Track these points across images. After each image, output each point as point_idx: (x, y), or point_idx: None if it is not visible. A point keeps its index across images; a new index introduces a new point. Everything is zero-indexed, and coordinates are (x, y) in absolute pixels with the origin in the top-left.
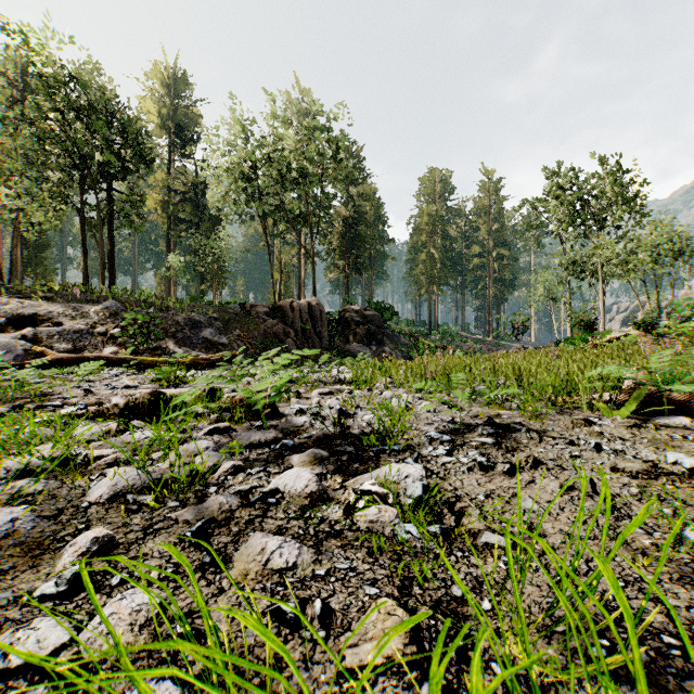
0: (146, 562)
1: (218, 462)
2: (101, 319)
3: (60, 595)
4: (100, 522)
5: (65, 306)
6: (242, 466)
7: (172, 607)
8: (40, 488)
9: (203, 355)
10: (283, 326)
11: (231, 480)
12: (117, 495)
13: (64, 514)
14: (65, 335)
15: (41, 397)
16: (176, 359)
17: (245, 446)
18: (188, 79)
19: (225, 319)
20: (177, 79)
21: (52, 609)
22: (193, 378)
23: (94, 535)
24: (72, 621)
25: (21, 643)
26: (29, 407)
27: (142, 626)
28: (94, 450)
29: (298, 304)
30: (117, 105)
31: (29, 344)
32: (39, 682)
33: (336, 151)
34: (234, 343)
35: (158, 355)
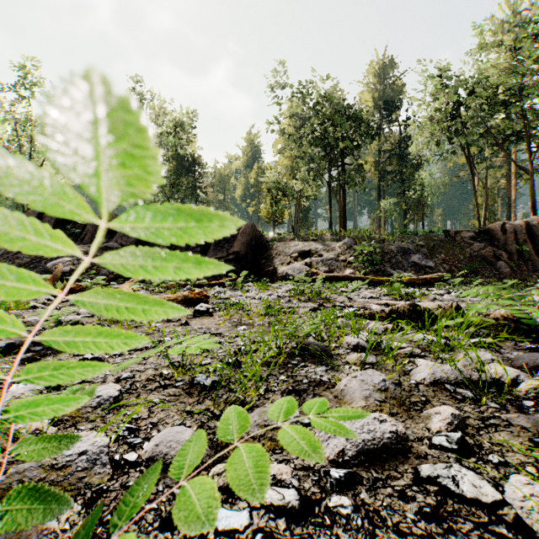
0: (509, 453)
1: (517, 377)
2: (342, 251)
3: (455, 451)
4: (434, 399)
5: (323, 244)
6: None
7: None
8: (374, 361)
9: (413, 276)
10: (492, 249)
11: None
12: (436, 381)
13: (403, 384)
14: (324, 262)
15: (329, 300)
16: (395, 279)
17: (531, 366)
18: (393, 61)
19: (429, 245)
20: (385, 66)
21: (457, 461)
22: (418, 295)
23: (451, 411)
24: (487, 481)
25: (459, 479)
26: (325, 305)
27: None
28: (393, 342)
29: (511, 225)
30: (347, 106)
31: (308, 268)
32: (497, 522)
33: None
34: (439, 266)
35: (379, 275)
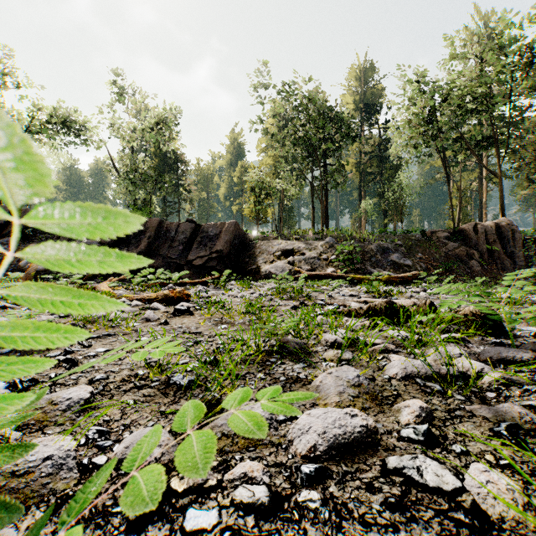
0: (471, 442)
1: (482, 370)
2: (324, 250)
3: (421, 443)
4: (405, 393)
5: (305, 243)
6: (511, 380)
7: (534, 500)
8: (350, 357)
9: (391, 274)
10: (465, 249)
11: (505, 391)
12: (408, 376)
13: (376, 380)
14: (306, 261)
15: (310, 298)
16: (374, 277)
17: (496, 359)
18: (374, 66)
19: (407, 245)
20: (366, 70)
21: (423, 452)
22: (395, 292)
23: (419, 404)
24: (449, 470)
25: (423, 469)
26: (306, 303)
27: (522, 506)
28: (369, 338)
29: (483, 226)
30: (329, 108)
31: (291, 266)
32: (456, 509)
33: (534, 56)
34: (417, 264)
35: (359, 273)
